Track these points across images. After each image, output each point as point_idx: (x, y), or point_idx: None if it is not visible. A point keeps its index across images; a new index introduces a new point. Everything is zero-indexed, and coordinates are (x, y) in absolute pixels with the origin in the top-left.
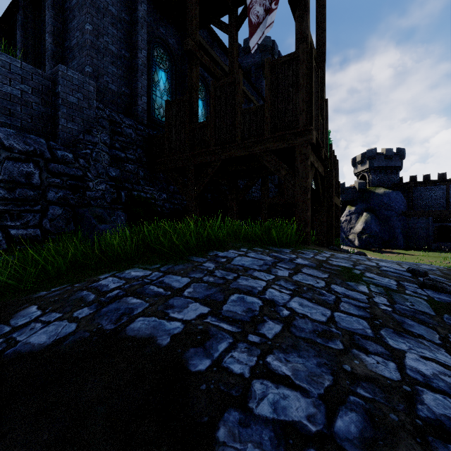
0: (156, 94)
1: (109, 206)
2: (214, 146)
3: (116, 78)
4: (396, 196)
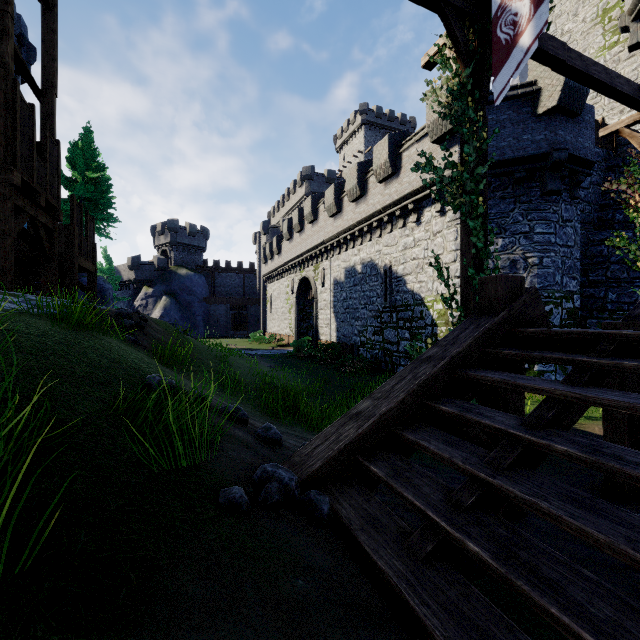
0: None
1: None
2: None
3: None
4: (199, 280)
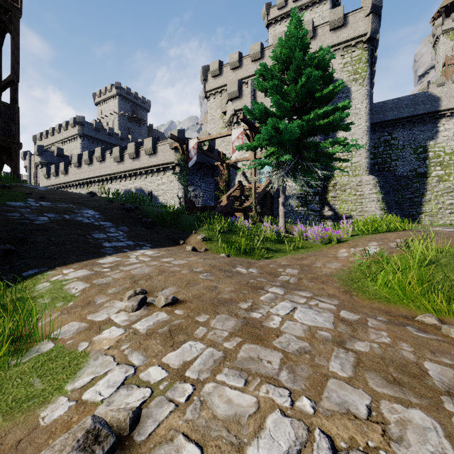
0: None
1: None
2: None
3: None
4: None
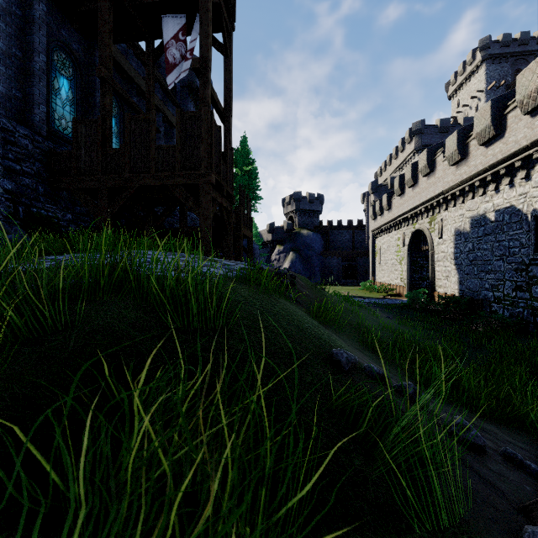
0: (57, 102)
1: (6, 220)
2: (129, 173)
3: (5, 78)
4: (316, 238)
